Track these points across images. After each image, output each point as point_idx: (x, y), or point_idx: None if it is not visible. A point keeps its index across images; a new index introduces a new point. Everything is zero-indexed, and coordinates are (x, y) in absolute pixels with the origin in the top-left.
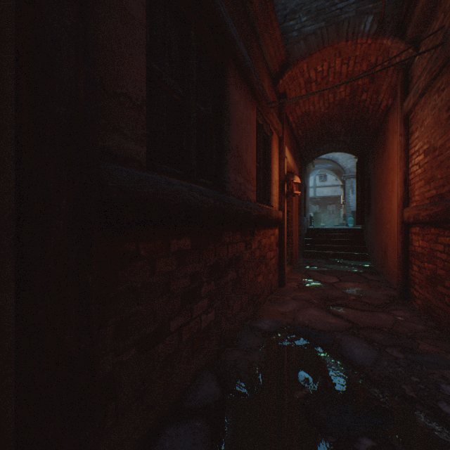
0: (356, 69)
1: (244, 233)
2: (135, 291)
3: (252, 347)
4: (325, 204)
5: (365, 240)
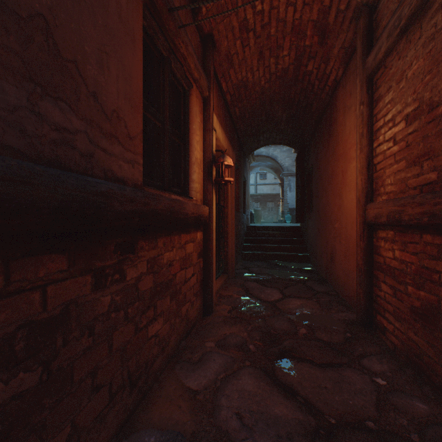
0: (305, 16)
1: (90, 253)
2: None
3: None
4: (265, 202)
5: (306, 239)
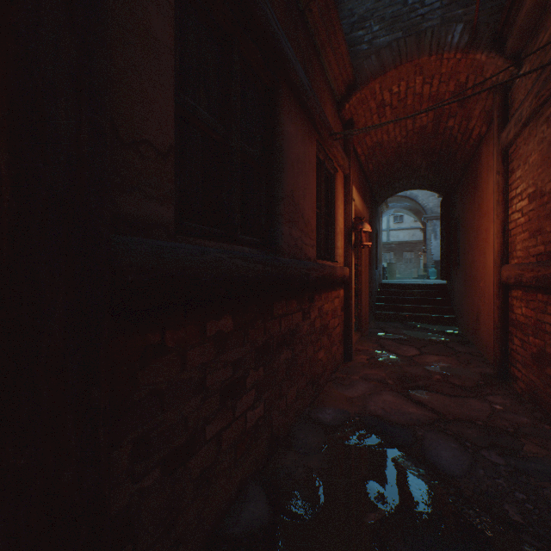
0: (442, 89)
1: (301, 300)
2: (159, 395)
3: (311, 448)
4: (401, 252)
5: (452, 300)
